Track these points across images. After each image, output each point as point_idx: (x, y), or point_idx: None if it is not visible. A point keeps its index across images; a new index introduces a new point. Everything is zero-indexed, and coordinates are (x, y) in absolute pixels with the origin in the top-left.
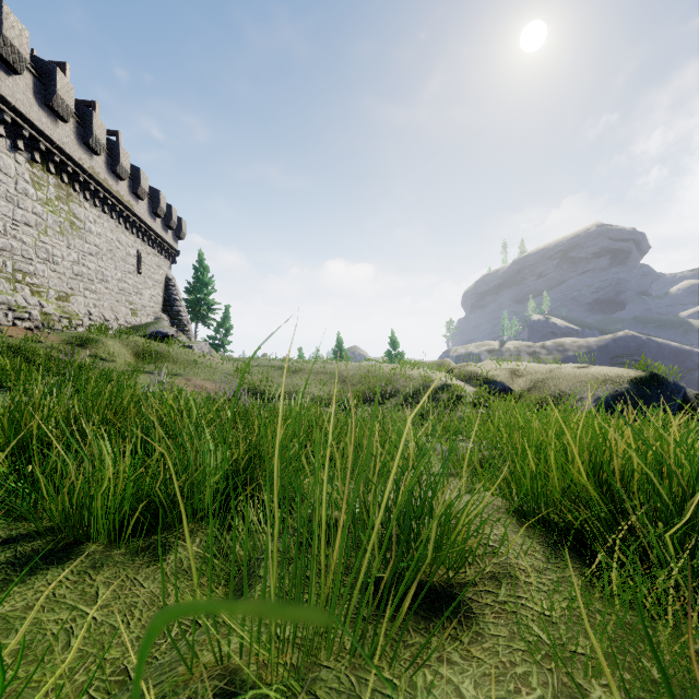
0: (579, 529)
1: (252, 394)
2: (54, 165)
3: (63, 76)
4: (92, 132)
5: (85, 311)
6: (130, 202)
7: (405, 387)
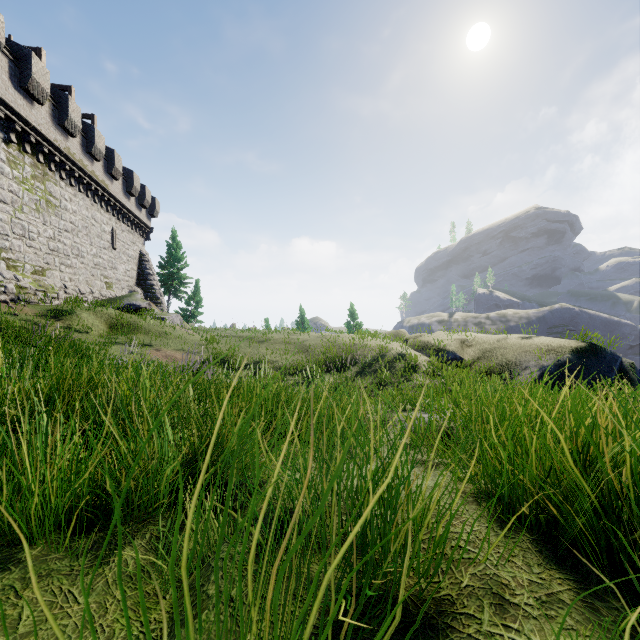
0: (556, 524)
1: (220, 364)
2: (29, 145)
3: (39, 61)
4: (67, 115)
5: (61, 285)
6: (105, 182)
7: (364, 356)
